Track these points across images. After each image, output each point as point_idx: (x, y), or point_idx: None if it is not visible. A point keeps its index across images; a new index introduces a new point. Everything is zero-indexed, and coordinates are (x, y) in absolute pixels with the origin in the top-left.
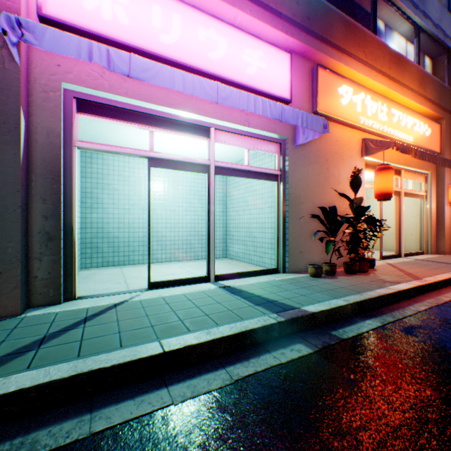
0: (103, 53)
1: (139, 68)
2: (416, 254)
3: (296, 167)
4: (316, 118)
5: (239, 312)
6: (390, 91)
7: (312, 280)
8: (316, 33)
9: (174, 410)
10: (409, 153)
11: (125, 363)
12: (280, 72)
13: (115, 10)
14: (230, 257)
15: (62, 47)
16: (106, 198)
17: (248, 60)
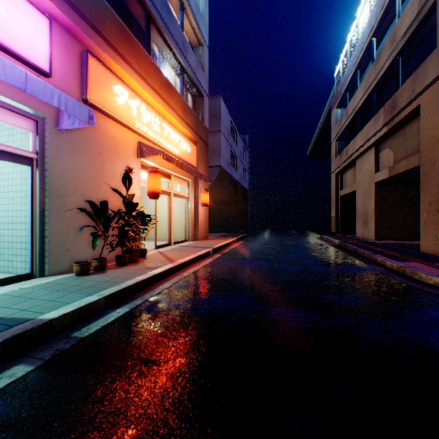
0: None
1: None
2: (183, 241)
3: (61, 153)
4: (80, 104)
5: None
6: (162, 108)
7: (77, 279)
8: (87, 17)
9: None
10: (174, 163)
11: None
12: (33, 34)
13: None
14: None
15: None
16: None
17: None
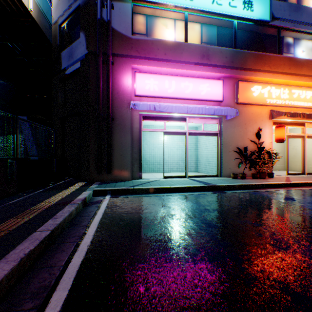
0: (153, 106)
1: (162, 108)
2: None
3: (227, 129)
4: (232, 110)
5: (193, 183)
6: (290, 81)
7: (231, 179)
8: (237, 67)
9: (173, 195)
10: (298, 117)
11: (162, 187)
12: (217, 90)
13: (154, 86)
14: (198, 171)
15: (143, 108)
16: (145, 144)
17: (201, 89)
